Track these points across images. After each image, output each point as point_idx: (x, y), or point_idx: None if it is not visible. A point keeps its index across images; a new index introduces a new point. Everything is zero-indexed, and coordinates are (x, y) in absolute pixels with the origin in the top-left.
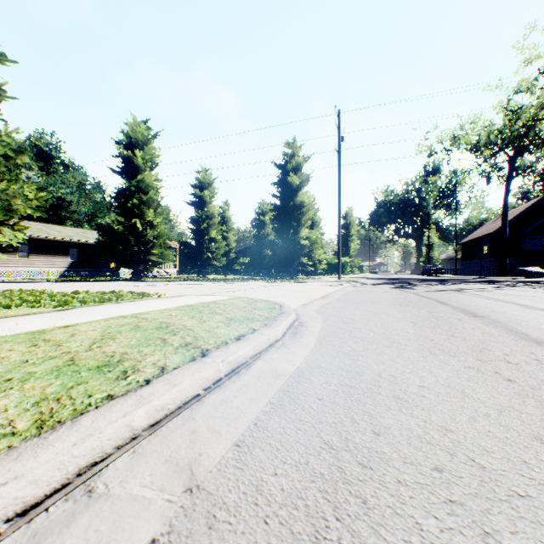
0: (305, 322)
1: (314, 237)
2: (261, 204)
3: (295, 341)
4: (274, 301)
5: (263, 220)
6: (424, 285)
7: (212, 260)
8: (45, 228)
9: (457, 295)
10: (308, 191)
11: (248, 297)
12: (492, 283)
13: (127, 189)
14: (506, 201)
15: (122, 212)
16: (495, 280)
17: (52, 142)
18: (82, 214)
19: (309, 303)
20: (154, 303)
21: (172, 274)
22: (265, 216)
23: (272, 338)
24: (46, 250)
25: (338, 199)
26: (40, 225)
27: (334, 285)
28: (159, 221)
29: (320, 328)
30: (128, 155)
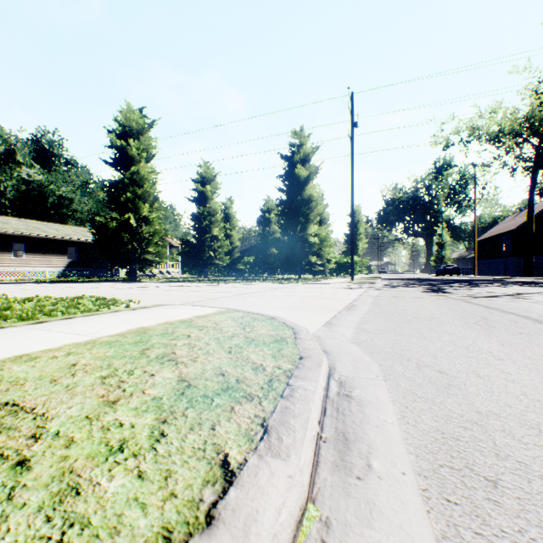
0: (351, 383)
1: (324, 234)
2: (266, 201)
3: (358, 503)
4: (282, 319)
5: (269, 218)
6: (457, 287)
7: (214, 259)
8: (42, 226)
9: (529, 304)
10: (317, 184)
11: (246, 307)
12: (532, 285)
13: (120, 181)
14: (532, 194)
15: (115, 207)
16: (529, 281)
17: (54, 140)
18: (84, 213)
19: (335, 319)
20: (90, 325)
21: (175, 273)
22: (271, 213)
23: (286, 531)
24: (42, 249)
25: (351, 191)
26: (37, 223)
27: (351, 287)
28: (155, 216)
29: (395, 411)
30: (121, 144)
